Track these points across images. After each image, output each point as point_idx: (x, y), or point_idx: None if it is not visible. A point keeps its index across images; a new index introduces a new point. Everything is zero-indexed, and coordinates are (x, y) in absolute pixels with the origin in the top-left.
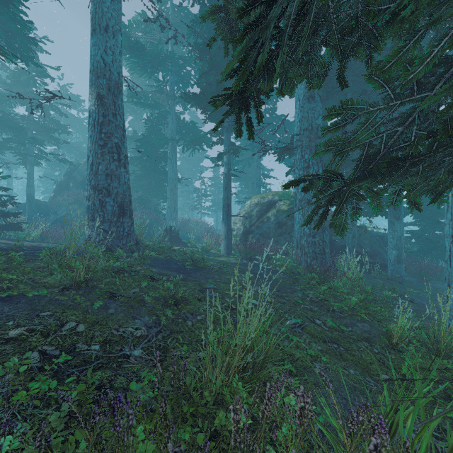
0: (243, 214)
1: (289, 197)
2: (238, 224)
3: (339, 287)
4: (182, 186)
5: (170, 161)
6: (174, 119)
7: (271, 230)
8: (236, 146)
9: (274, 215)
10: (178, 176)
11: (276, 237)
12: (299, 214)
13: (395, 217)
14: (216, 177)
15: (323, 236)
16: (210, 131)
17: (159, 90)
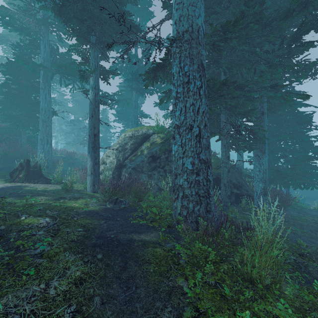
0: (117, 146)
1: (163, 130)
2: (111, 157)
3: (254, 275)
4: (73, 124)
5: (42, 90)
6: (47, 48)
7: (144, 164)
8: (104, 68)
9: (148, 148)
10: (52, 108)
11: (149, 171)
12: (176, 145)
13: (261, 151)
14: (103, 118)
15: (208, 174)
16: (72, 46)
17: (31, 16)
